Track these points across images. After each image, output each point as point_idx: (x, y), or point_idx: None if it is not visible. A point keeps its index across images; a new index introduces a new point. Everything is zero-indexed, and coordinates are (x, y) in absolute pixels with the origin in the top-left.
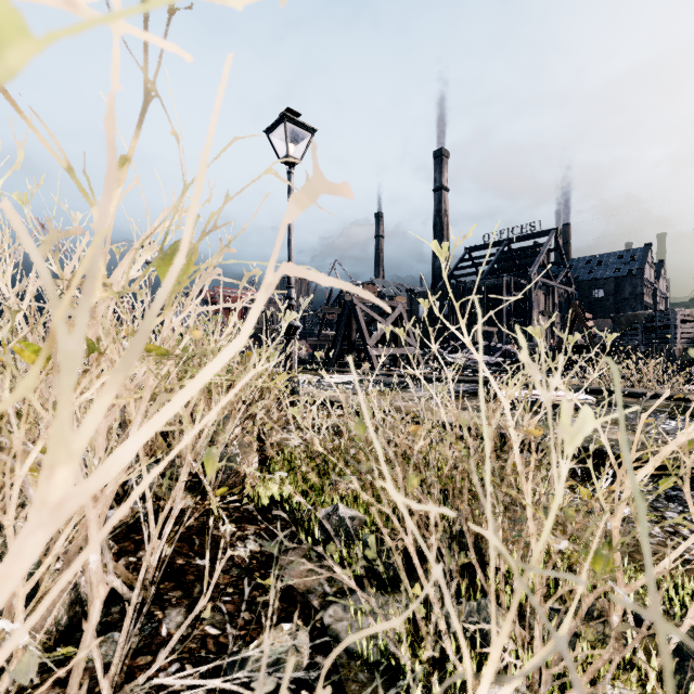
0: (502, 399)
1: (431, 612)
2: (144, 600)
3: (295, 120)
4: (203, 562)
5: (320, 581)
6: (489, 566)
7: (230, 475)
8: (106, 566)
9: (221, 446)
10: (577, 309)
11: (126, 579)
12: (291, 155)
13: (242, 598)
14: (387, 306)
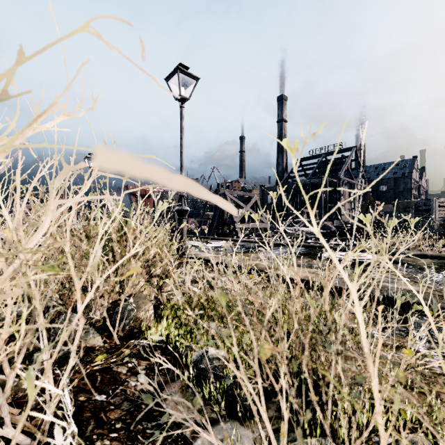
0: (349, 285)
1: (279, 442)
2: (41, 443)
3: (185, 71)
4: (101, 397)
5: (192, 412)
6: (326, 406)
7: (131, 320)
8: (5, 419)
9: (36, 370)
10: (370, 198)
11: (24, 427)
12: (182, 95)
13: (127, 433)
14: (229, 203)
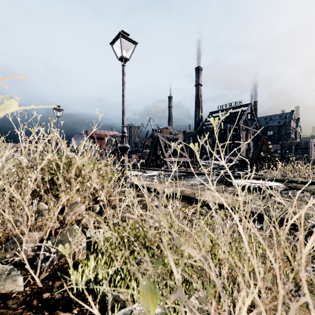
0: None
1: None
2: None
3: (126, 37)
4: None
5: None
6: None
7: (61, 256)
8: None
9: None
10: (264, 139)
11: None
12: (124, 56)
13: None
14: None
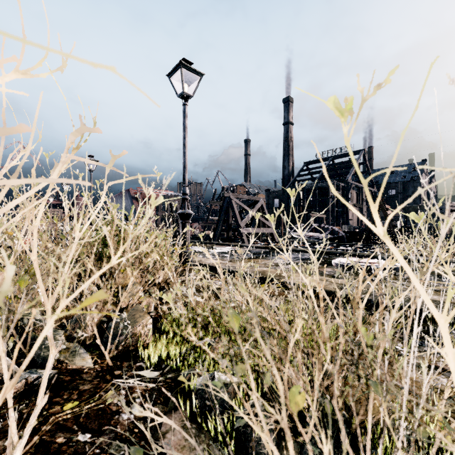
0: (436, 315)
1: None
2: None
3: (188, 67)
4: (84, 437)
5: (196, 454)
6: (363, 453)
7: (127, 336)
8: None
9: None
10: (380, 202)
11: None
12: (185, 92)
13: None
14: None
